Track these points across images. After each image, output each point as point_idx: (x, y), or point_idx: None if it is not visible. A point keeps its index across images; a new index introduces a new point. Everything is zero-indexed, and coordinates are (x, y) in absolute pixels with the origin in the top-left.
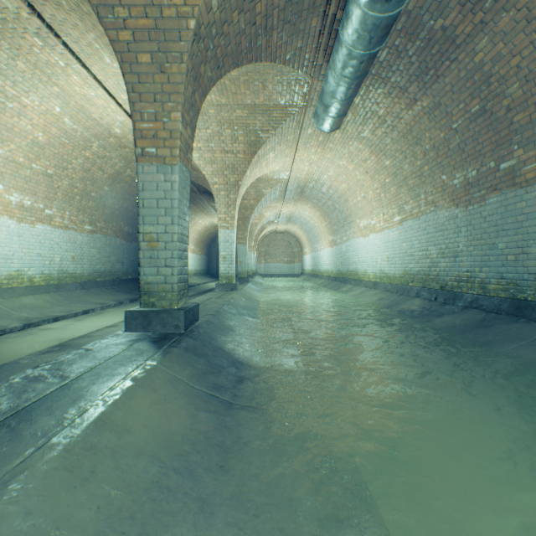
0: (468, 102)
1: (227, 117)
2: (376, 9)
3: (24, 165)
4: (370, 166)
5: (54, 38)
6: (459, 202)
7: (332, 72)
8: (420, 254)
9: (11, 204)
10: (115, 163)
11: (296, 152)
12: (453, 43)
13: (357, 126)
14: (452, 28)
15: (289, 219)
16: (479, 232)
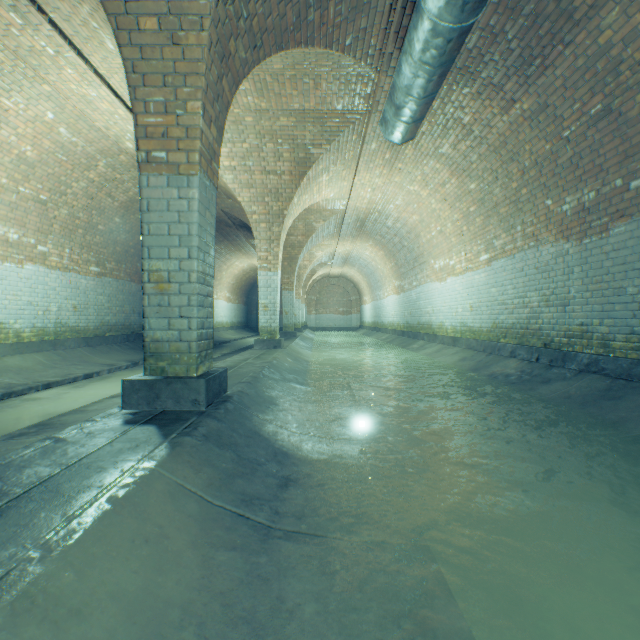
0: (586, 100)
1: (268, 127)
2: None
3: (8, 188)
4: (449, 191)
5: (36, 14)
6: (570, 234)
7: (407, 58)
8: (515, 302)
9: None
10: (128, 188)
11: (355, 173)
12: (570, 19)
13: (434, 140)
14: None
15: (345, 261)
16: (599, 272)
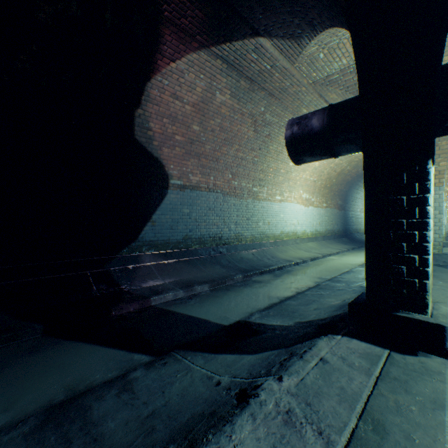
0: None
1: None
2: None
3: (308, 179)
4: None
5: None
6: None
7: None
8: None
9: (303, 199)
10: (342, 166)
11: None
12: None
13: None
14: None
15: None
16: None
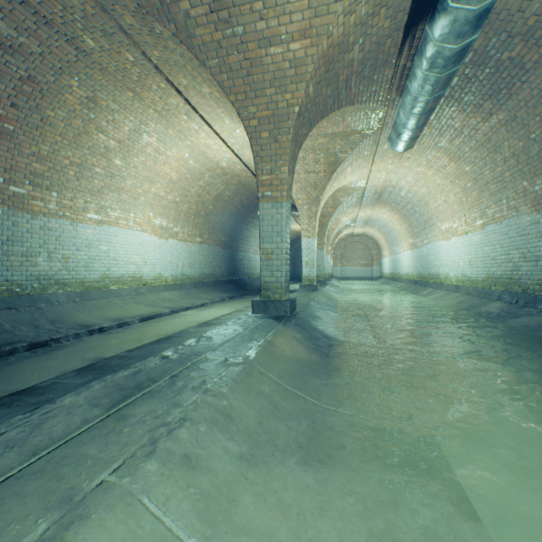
0: None
1: (310, 145)
2: (435, 73)
3: (164, 197)
4: (449, 171)
5: (195, 115)
6: (540, 208)
7: (402, 110)
8: (501, 258)
9: (156, 226)
10: (218, 187)
11: (372, 164)
12: (522, 69)
13: (433, 138)
14: (519, 57)
15: (366, 223)
16: None
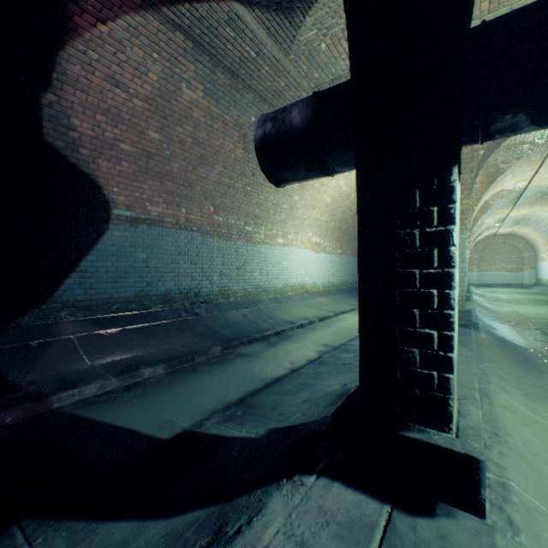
0: None
1: None
2: None
3: (319, 219)
4: None
5: None
6: None
7: None
8: None
9: (312, 243)
10: None
11: (539, 167)
12: None
13: None
14: None
15: (517, 222)
16: None
